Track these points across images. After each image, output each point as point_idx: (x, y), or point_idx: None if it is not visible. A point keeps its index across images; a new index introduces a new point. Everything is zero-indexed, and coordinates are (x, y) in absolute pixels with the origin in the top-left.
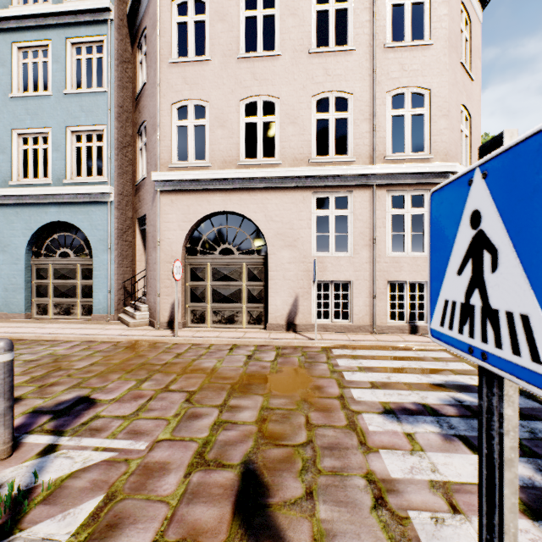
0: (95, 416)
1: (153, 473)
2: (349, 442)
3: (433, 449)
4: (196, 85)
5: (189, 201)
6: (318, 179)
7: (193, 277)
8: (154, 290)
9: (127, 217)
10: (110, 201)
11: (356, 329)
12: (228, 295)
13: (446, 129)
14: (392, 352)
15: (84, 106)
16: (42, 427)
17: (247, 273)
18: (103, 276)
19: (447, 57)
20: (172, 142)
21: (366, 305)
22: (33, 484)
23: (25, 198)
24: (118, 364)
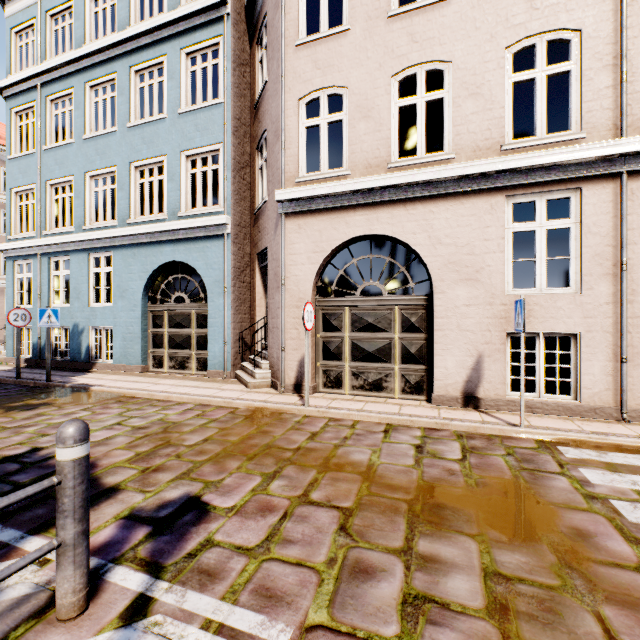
0: (206, 540)
1: None
2: None
3: None
4: (330, 68)
5: (321, 225)
6: (516, 175)
7: (326, 326)
8: (277, 343)
9: (245, 253)
10: (226, 233)
11: (586, 411)
12: (373, 351)
13: None
14: None
15: (199, 124)
16: (135, 551)
17: (401, 320)
18: (219, 324)
19: None
20: (299, 149)
21: (606, 373)
22: None
23: (142, 237)
24: (236, 443)
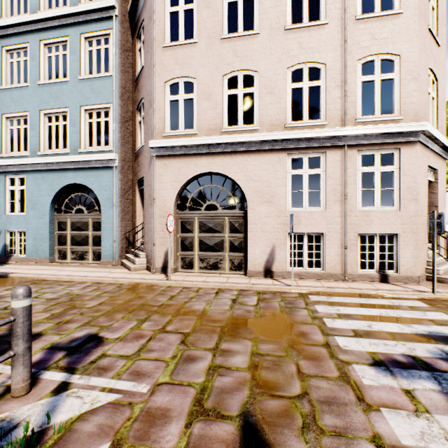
0: (102, 354)
1: (155, 421)
2: (346, 397)
3: (439, 411)
4: (185, 65)
5: (179, 165)
6: (292, 142)
7: (183, 229)
8: (150, 240)
9: (128, 179)
10: (115, 166)
11: (328, 276)
12: (212, 244)
13: (416, 91)
14: (366, 300)
15: (94, 88)
16: (57, 363)
17: (229, 225)
18: (110, 228)
19: (417, 23)
20: (165, 114)
21: (337, 255)
22: (46, 425)
23: (50, 165)
24: (121, 304)
